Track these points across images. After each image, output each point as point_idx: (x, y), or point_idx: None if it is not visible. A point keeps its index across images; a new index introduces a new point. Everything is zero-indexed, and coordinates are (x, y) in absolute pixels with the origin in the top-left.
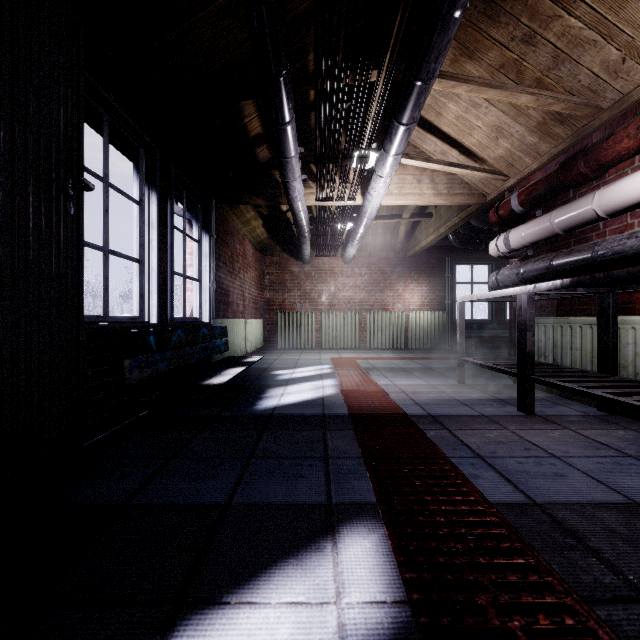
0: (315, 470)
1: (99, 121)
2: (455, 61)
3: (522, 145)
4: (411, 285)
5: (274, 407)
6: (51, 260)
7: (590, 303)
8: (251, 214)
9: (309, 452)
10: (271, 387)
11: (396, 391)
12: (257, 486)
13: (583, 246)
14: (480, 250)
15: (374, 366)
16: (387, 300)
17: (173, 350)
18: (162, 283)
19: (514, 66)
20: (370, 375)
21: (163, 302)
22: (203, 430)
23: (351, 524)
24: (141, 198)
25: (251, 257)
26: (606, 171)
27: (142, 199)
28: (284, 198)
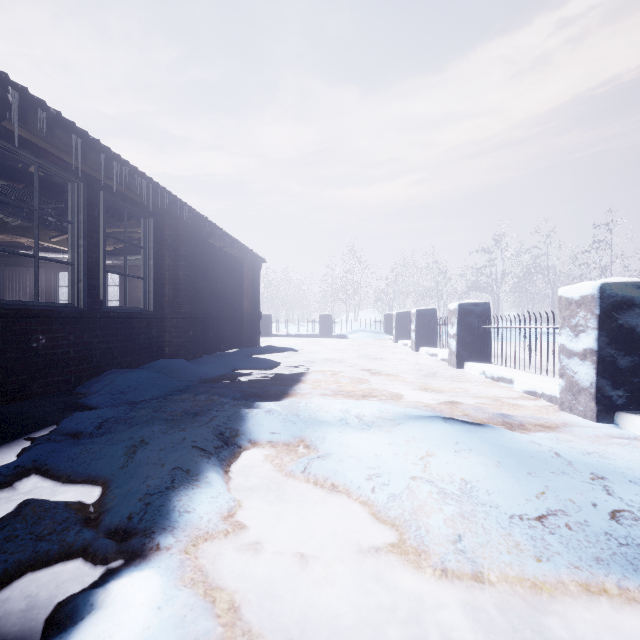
0: None
1: None
2: None
3: None
4: None
5: None
6: None
7: None
8: None
9: None
10: None
11: None
12: None
13: None
14: None
15: None
16: None
17: None
18: None
19: None
20: None
21: None
22: None
23: None
24: None
25: None
26: None
27: None
28: None
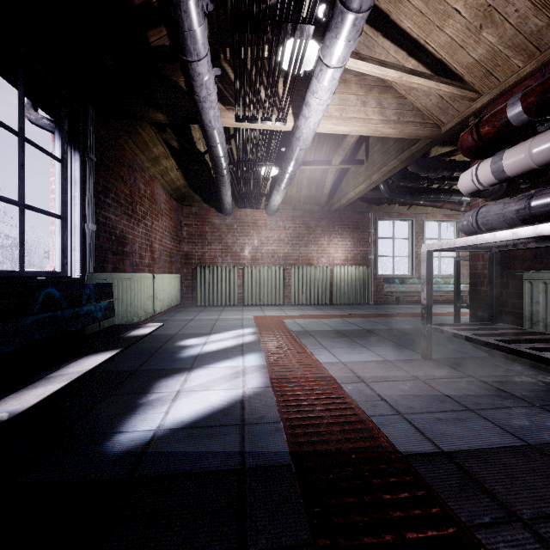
0: None
1: None
2: None
3: (517, 36)
4: (335, 239)
5: (148, 439)
6: None
7: None
8: (159, 149)
9: None
10: (165, 375)
11: (350, 378)
12: None
13: None
14: (405, 204)
15: (305, 329)
16: (311, 254)
17: None
18: None
19: None
20: (304, 344)
21: None
22: None
23: None
24: None
25: (164, 204)
26: None
27: None
28: (192, 113)
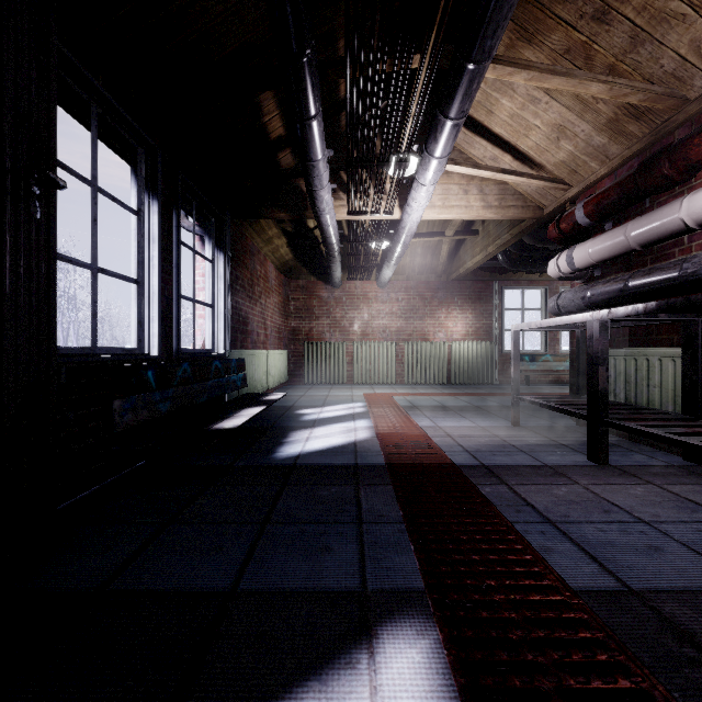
0: (345, 541)
1: (89, 116)
2: (511, 47)
3: (588, 147)
4: (454, 312)
5: (297, 455)
6: (3, 275)
7: (672, 332)
8: (273, 231)
9: (338, 515)
10: (295, 429)
11: (440, 435)
12: (272, 564)
13: (667, 263)
14: (532, 272)
15: (413, 404)
16: (427, 329)
17: (178, 387)
18: (166, 308)
19: (582, 50)
20: (409, 415)
21: (167, 331)
22: (211, 485)
23: (393, 623)
24: (140, 207)
25: (274, 280)
26: (695, 173)
27: (141, 208)
28: (310, 211)
